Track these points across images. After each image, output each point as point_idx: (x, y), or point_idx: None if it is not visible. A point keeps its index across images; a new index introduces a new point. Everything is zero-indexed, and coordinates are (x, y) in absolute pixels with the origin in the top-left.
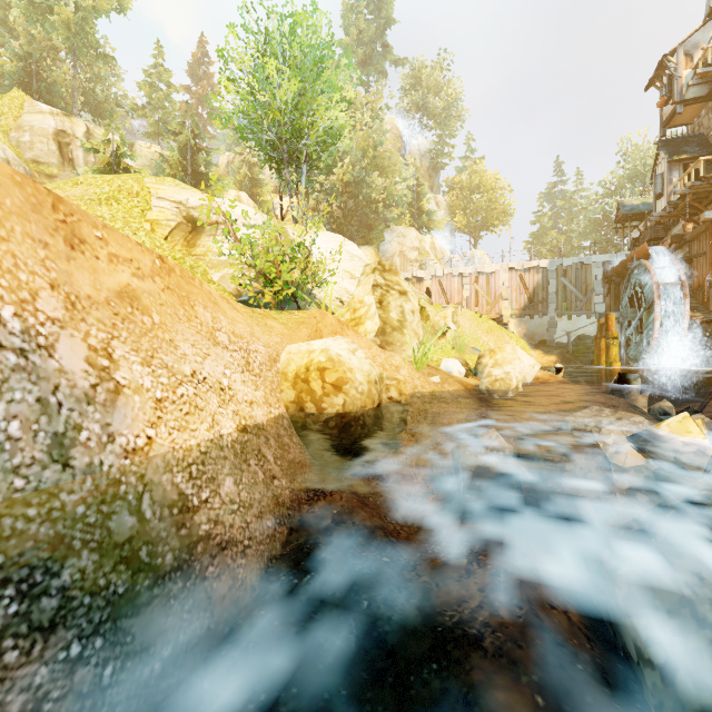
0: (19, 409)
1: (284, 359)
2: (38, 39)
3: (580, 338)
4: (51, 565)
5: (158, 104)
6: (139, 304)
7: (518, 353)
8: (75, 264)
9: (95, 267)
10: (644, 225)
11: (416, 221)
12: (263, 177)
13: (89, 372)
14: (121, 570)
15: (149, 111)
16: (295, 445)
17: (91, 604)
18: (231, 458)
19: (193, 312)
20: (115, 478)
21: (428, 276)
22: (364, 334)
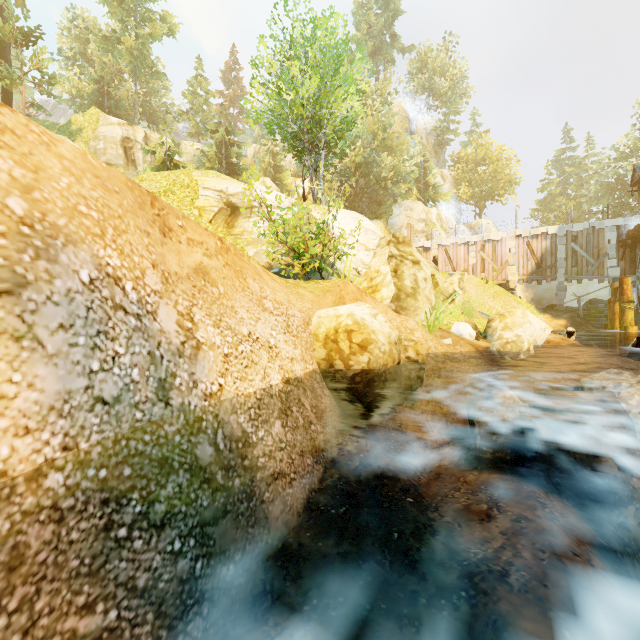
0: (138, 360)
1: (315, 323)
2: (108, 65)
3: (591, 302)
4: (160, 479)
5: (199, 108)
6: (209, 278)
7: (529, 317)
8: (166, 248)
9: (179, 250)
10: None
11: (423, 195)
12: (284, 164)
13: (179, 332)
14: (205, 488)
15: (192, 115)
16: (326, 396)
17: (186, 512)
18: (279, 405)
19: (245, 283)
20: (198, 416)
21: (435, 245)
22: (380, 300)
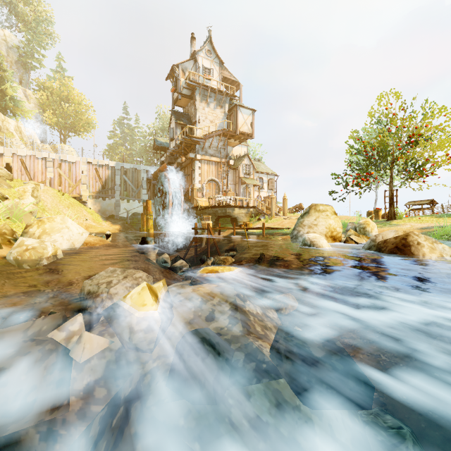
0: None
1: None
2: None
3: (134, 214)
4: None
5: None
6: None
7: (68, 223)
8: None
9: None
10: (166, 154)
11: None
12: None
13: None
14: None
15: None
16: None
17: None
18: None
19: None
20: None
21: (9, 153)
22: None
